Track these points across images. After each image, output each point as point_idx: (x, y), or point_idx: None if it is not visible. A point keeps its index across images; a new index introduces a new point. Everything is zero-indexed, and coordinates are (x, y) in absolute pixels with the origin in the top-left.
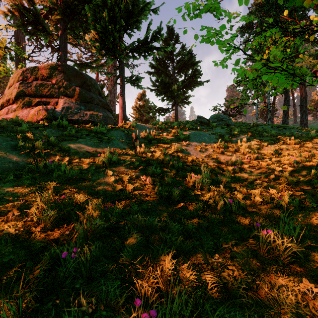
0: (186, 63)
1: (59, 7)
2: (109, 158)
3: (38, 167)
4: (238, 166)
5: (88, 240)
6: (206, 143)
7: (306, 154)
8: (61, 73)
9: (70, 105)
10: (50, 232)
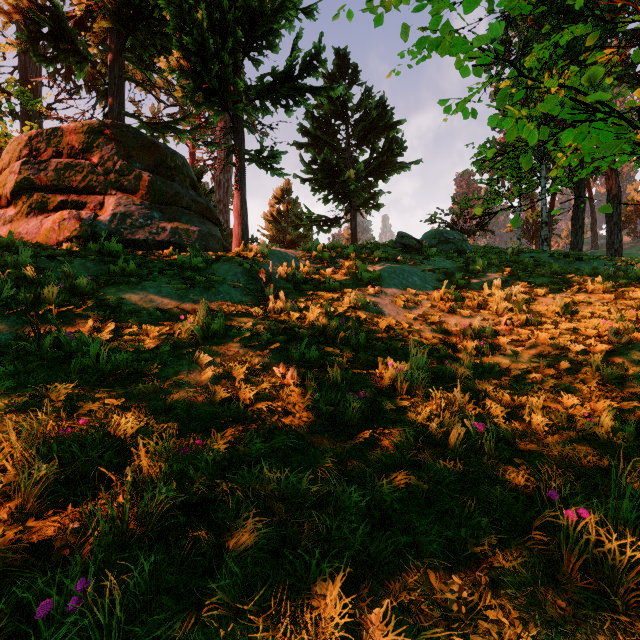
0: (374, 125)
1: (107, 3)
2: (205, 325)
3: (40, 345)
4: (486, 340)
5: (127, 545)
6: (416, 290)
7: (632, 314)
8: (111, 143)
9: (129, 209)
10: (35, 523)
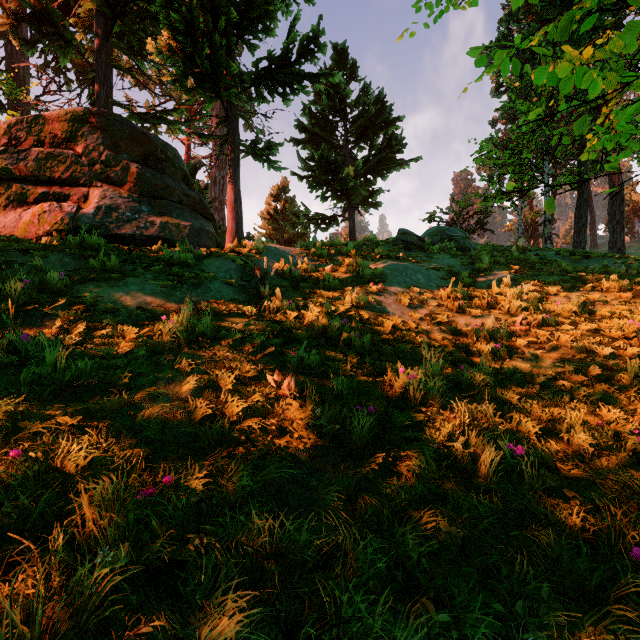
0: (373, 121)
1: None
2: (190, 326)
3: None
4: (501, 342)
5: None
6: (421, 288)
7: None
8: (96, 132)
9: (115, 201)
10: None
